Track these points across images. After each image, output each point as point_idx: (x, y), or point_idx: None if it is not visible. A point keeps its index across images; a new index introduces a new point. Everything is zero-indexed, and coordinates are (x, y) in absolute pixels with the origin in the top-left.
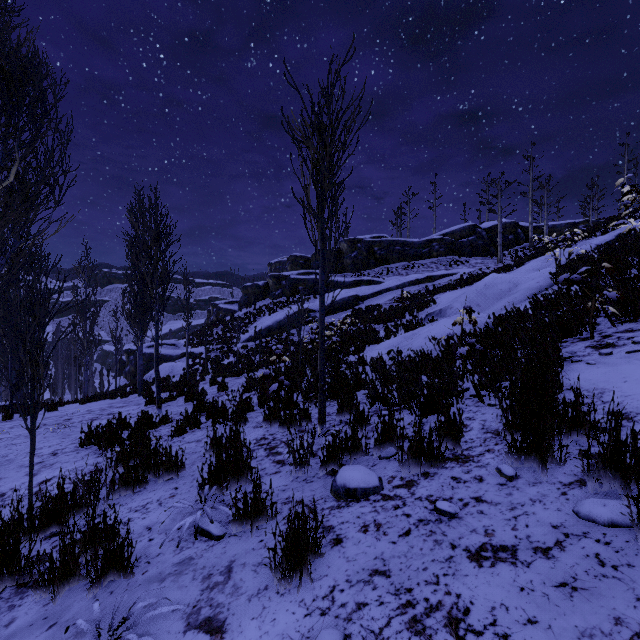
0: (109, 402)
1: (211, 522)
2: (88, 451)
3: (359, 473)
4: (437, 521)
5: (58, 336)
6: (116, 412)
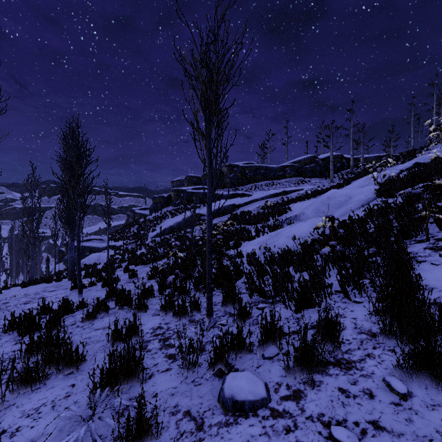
0: (45, 286)
1: None
2: (9, 337)
3: (246, 382)
4: None
5: (13, 233)
6: (46, 296)
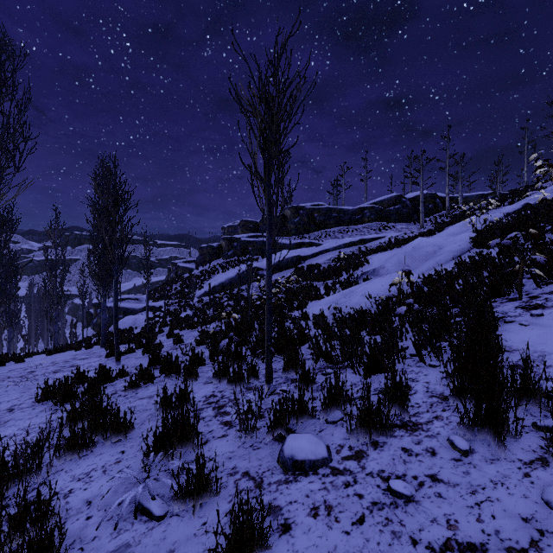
0: (74, 353)
1: (152, 499)
2: (44, 407)
3: (307, 443)
4: (392, 505)
5: (31, 291)
6: (78, 364)
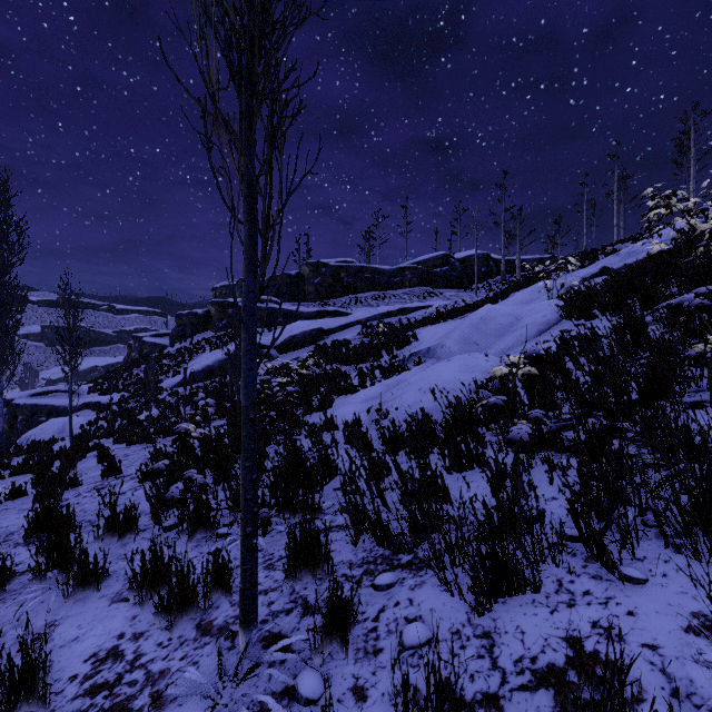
0: None
1: None
2: None
3: None
4: None
5: None
6: None
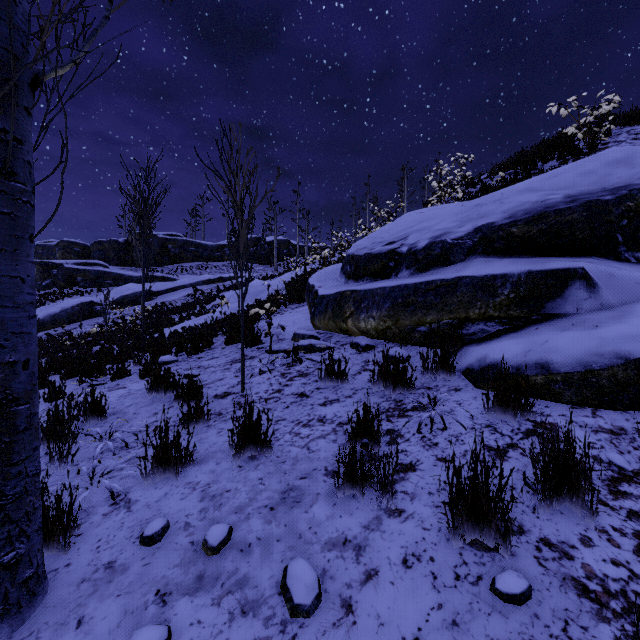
0: None
1: (98, 381)
2: None
3: (169, 357)
4: (198, 359)
5: None
6: None
